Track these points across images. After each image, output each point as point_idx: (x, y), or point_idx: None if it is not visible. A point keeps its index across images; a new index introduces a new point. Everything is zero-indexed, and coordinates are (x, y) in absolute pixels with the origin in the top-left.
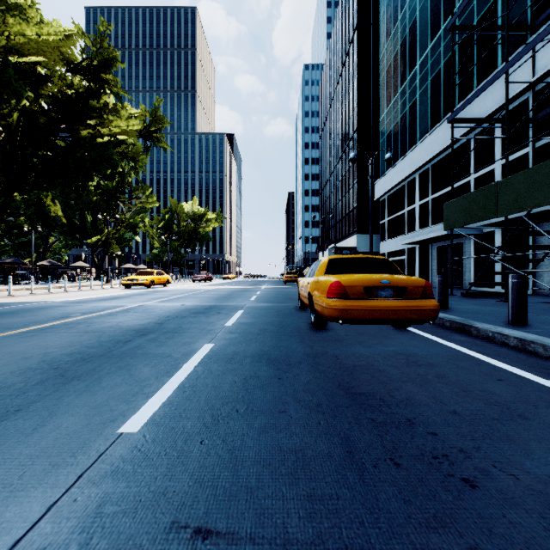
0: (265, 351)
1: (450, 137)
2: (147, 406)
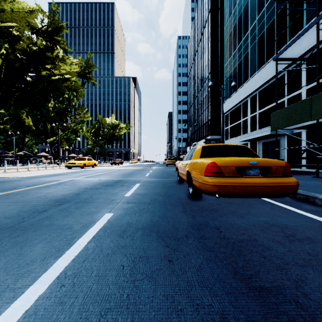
0: (155, 222)
1: (271, 73)
2: (0, 320)
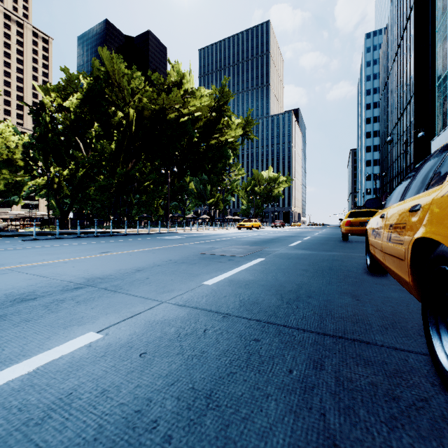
0: (319, 242)
1: None
2: (291, 244)
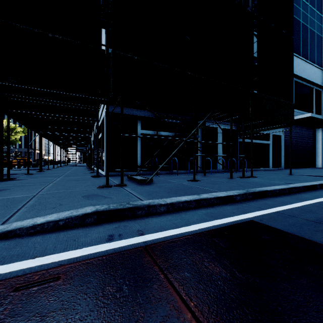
0: None
1: None
2: None
